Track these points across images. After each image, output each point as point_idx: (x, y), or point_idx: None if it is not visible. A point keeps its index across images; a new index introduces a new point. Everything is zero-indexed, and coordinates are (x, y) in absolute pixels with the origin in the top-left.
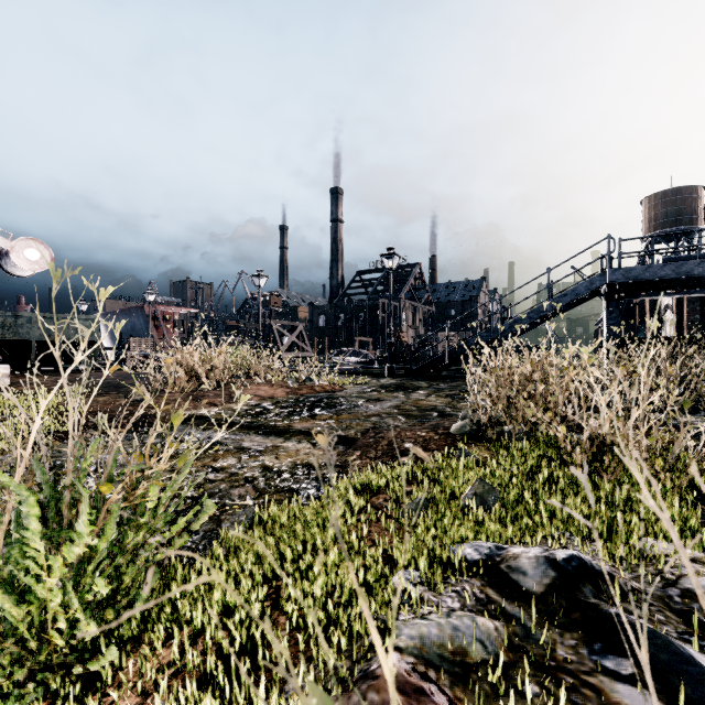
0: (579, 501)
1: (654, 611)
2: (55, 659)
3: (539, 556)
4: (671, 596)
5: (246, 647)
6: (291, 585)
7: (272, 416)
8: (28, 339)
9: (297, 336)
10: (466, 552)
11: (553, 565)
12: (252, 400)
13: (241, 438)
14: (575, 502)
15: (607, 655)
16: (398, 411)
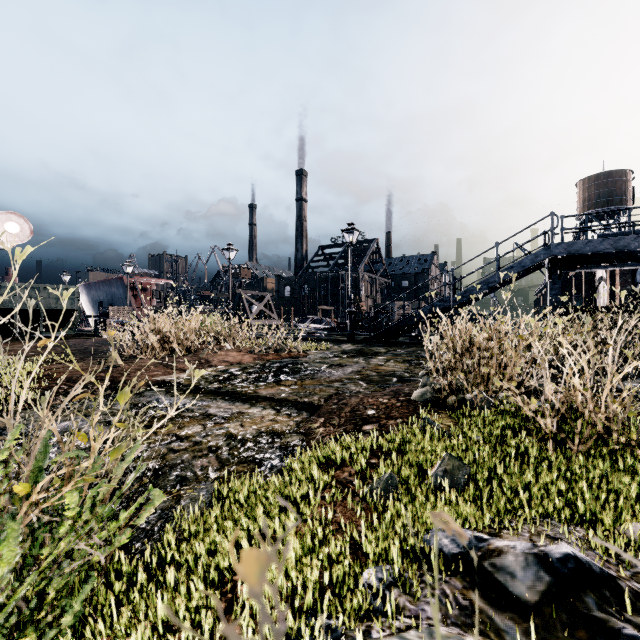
0: (554, 478)
1: None
2: None
3: (527, 554)
4: None
5: None
6: None
7: (239, 382)
8: (10, 308)
9: (265, 305)
10: (442, 543)
11: (546, 566)
12: (221, 366)
13: (208, 405)
14: (550, 479)
15: None
16: (359, 376)
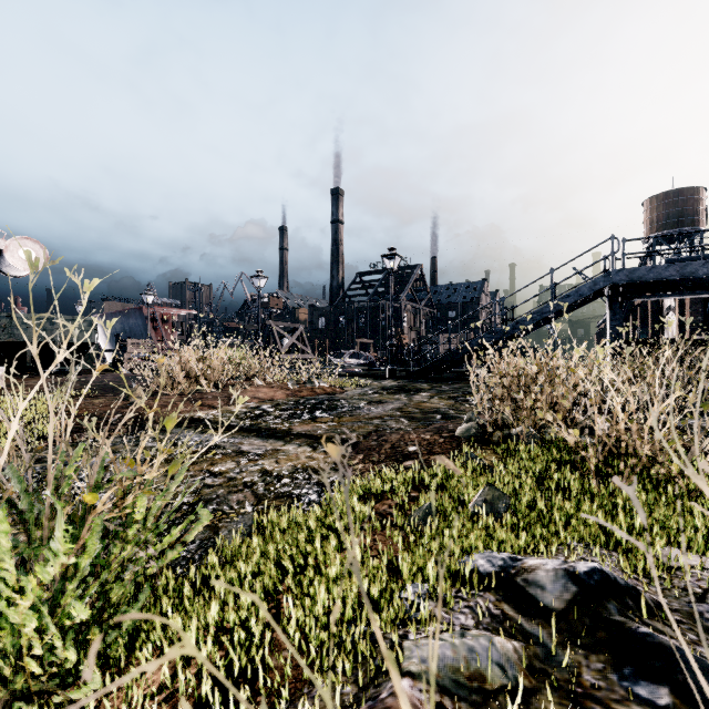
0: (594, 508)
1: (685, 630)
2: (33, 686)
3: (557, 569)
4: (701, 612)
5: (243, 669)
6: (296, 654)
7: (272, 419)
8: (23, 341)
9: (298, 338)
10: (478, 563)
11: (574, 579)
12: (252, 402)
13: (240, 442)
14: (590, 509)
15: (639, 682)
16: (400, 413)
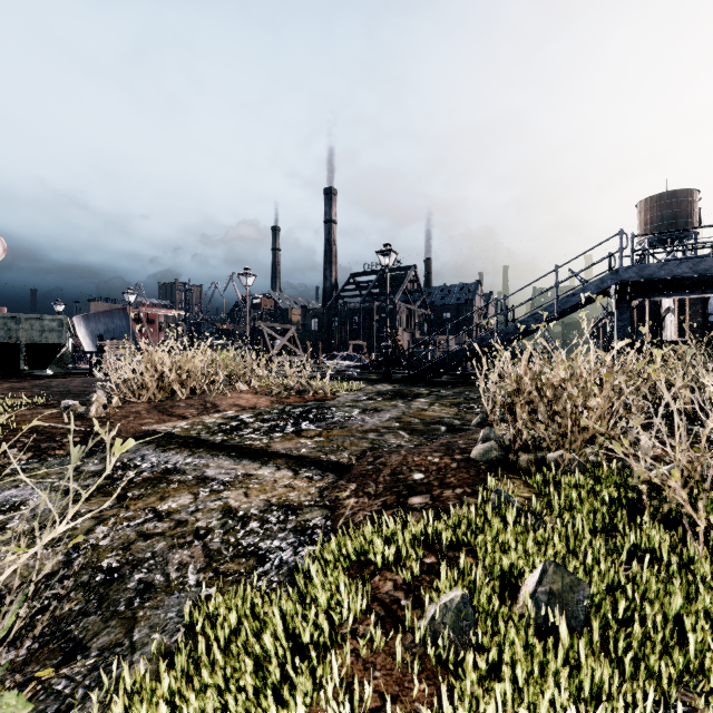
0: None
1: None
2: None
3: None
4: None
5: None
6: None
7: (249, 433)
8: None
9: (289, 339)
10: None
11: None
12: (230, 411)
13: (206, 463)
14: None
15: None
16: (399, 424)
